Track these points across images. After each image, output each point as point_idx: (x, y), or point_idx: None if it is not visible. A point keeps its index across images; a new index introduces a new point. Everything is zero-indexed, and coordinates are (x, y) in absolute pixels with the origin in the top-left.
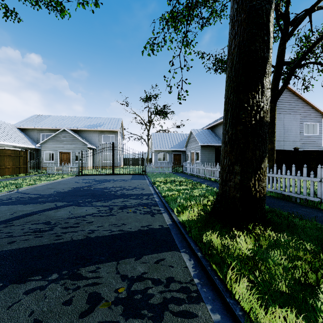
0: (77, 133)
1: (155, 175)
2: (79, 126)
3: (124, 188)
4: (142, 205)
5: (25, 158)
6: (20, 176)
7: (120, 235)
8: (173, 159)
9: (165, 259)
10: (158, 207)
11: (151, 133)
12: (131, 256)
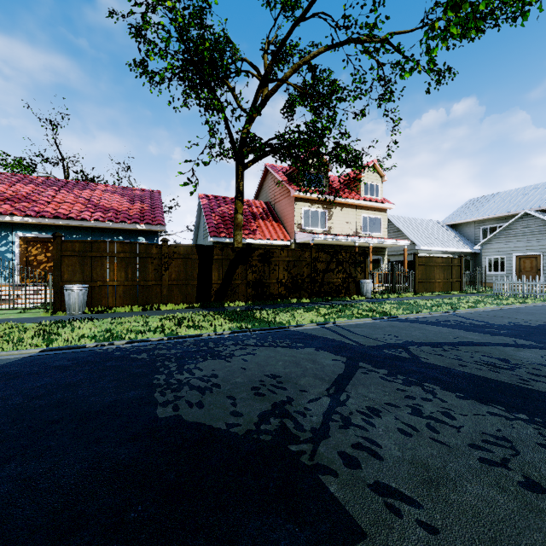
0: None
1: None
2: None
3: None
4: None
5: (459, 268)
6: (452, 295)
7: None
8: None
9: None
10: None
11: None
12: None
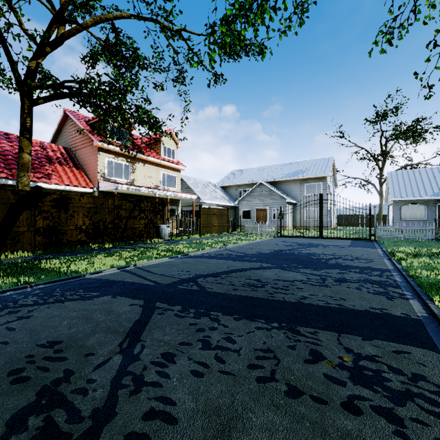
0: (274, 186)
1: (394, 243)
2: (277, 176)
3: (340, 257)
4: (370, 282)
5: (227, 216)
6: (223, 235)
7: (339, 310)
8: (437, 215)
9: (411, 353)
10: (400, 290)
11: (387, 173)
12: (357, 334)
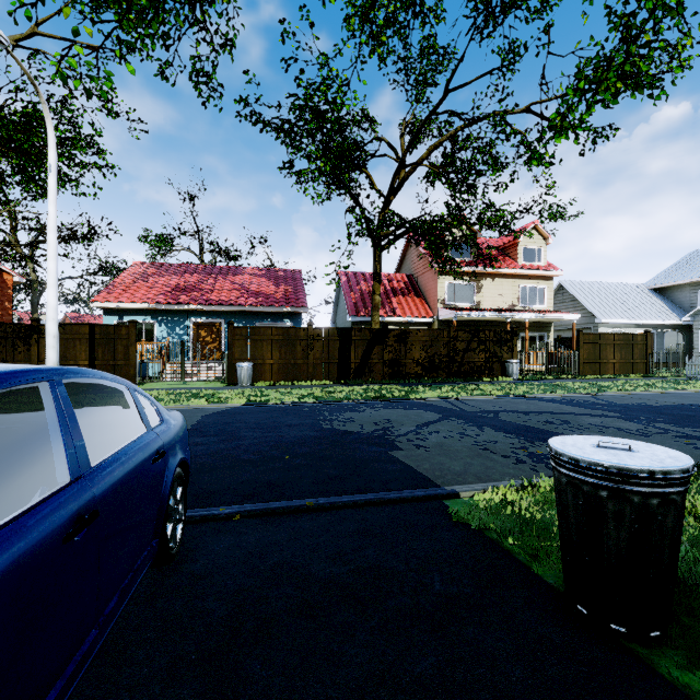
0: None
1: None
2: None
3: None
4: None
5: (644, 346)
6: (629, 378)
7: None
8: None
9: None
10: None
11: None
12: None
